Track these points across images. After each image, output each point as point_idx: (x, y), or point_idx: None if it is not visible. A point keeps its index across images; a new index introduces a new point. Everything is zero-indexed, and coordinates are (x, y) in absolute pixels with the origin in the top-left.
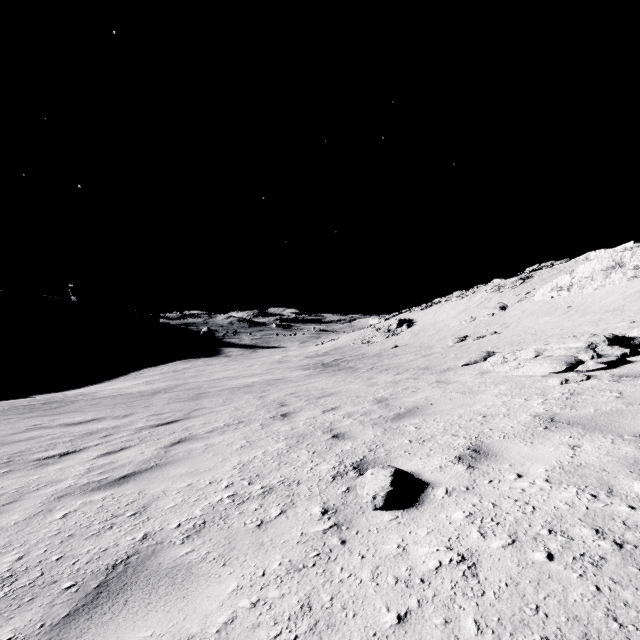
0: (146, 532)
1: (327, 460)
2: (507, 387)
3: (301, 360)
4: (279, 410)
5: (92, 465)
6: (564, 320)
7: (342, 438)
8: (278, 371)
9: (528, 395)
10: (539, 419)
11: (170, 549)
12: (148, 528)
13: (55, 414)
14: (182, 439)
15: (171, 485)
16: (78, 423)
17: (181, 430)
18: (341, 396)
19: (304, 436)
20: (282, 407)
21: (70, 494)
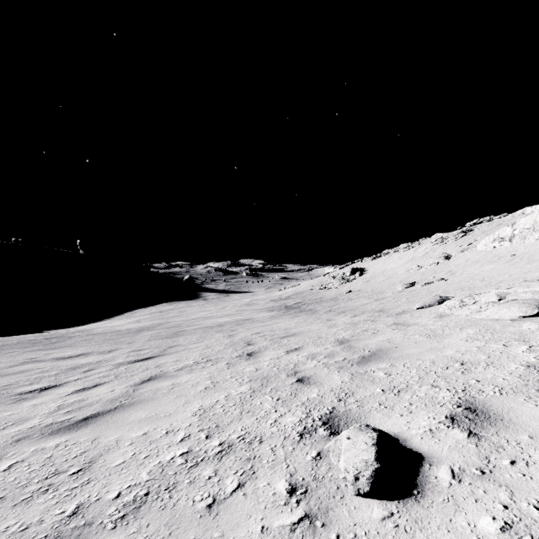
0: (79, 503)
1: (292, 410)
2: (475, 331)
3: (267, 303)
4: (245, 349)
5: (63, 402)
6: (510, 267)
7: (307, 383)
8: (247, 312)
9: (505, 340)
10: (536, 370)
11: (96, 538)
12: (84, 496)
13: (52, 348)
14: (152, 377)
15: (127, 433)
16: (68, 357)
17: (154, 367)
18: (303, 336)
19: (268, 379)
20: (248, 346)
21: (28, 437)
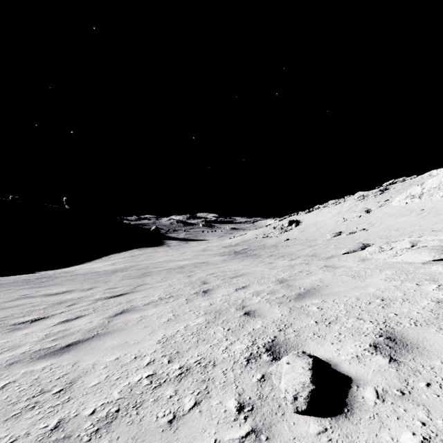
0: (61, 418)
1: (241, 339)
2: (392, 272)
3: (219, 249)
4: (201, 287)
5: (50, 331)
6: (420, 219)
7: (253, 316)
8: (203, 257)
9: (418, 280)
10: None
11: None
12: (64, 412)
13: (41, 286)
14: (124, 310)
15: (102, 358)
16: (55, 294)
17: (125, 302)
18: (249, 276)
19: (220, 312)
20: (204, 285)
21: (20, 361)
